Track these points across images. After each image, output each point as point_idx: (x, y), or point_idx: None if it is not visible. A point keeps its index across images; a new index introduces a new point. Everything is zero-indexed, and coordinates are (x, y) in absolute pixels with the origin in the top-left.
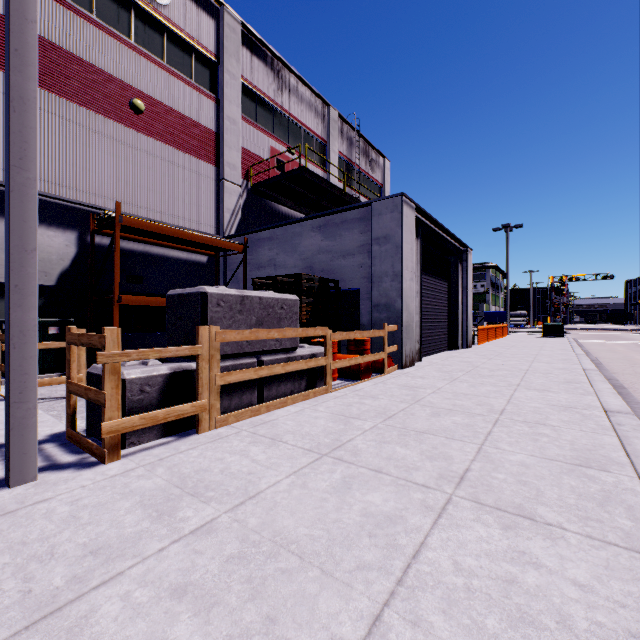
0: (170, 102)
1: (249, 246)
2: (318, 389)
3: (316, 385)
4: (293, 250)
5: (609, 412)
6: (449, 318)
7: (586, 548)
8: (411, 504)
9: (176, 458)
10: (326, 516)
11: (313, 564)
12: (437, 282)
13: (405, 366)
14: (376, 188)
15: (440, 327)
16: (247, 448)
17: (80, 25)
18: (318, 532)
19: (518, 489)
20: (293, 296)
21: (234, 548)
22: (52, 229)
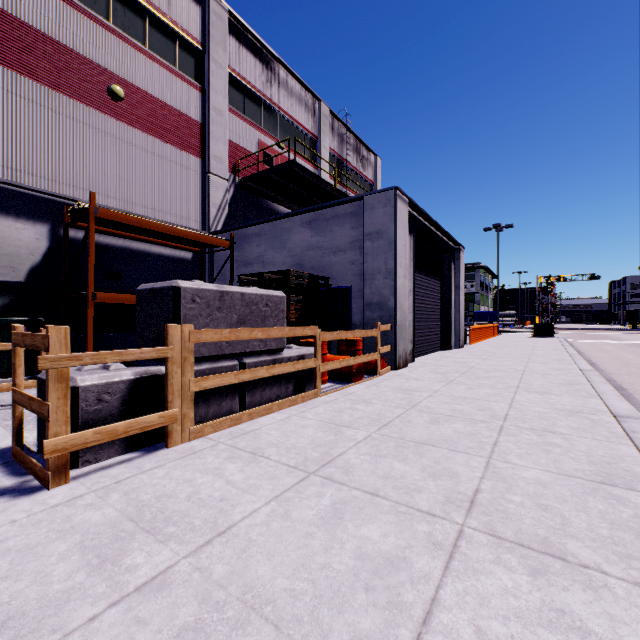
0: (152, 90)
1: (236, 242)
2: (307, 393)
3: (305, 389)
4: (282, 246)
5: (619, 417)
6: (442, 317)
7: (638, 602)
8: (415, 540)
9: (137, 480)
10: (312, 560)
11: (293, 638)
12: (430, 280)
13: (398, 367)
14: (367, 186)
15: (433, 327)
16: (222, 465)
17: (52, 3)
18: (301, 585)
19: (539, 516)
20: (279, 292)
21: (190, 614)
22: (21, 221)
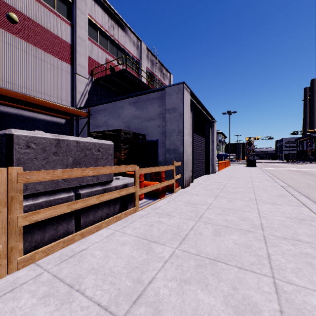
0: (38, 20)
1: (91, 114)
2: (128, 210)
3: (127, 206)
4: (118, 116)
5: None
6: (205, 157)
7: None
8: None
9: None
10: None
11: None
12: (200, 137)
13: (185, 186)
14: None
15: (201, 162)
16: (31, 312)
17: None
18: None
19: None
20: (109, 141)
21: None
22: None
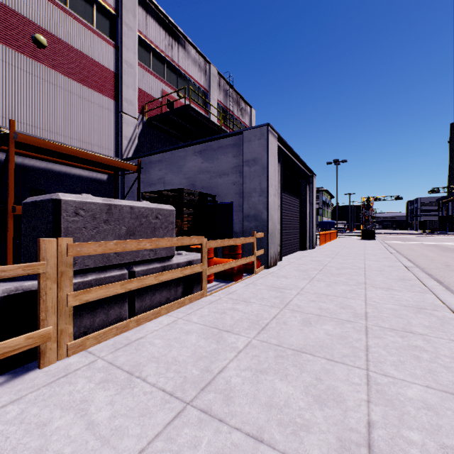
0: (72, 42)
1: (143, 167)
2: (194, 295)
3: (193, 290)
4: (179, 170)
5: None
6: (300, 226)
7: None
8: None
9: None
10: None
11: None
12: (292, 198)
13: (270, 266)
14: None
15: (294, 233)
16: (91, 395)
17: None
18: None
19: None
20: (169, 206)
21: None
22: None
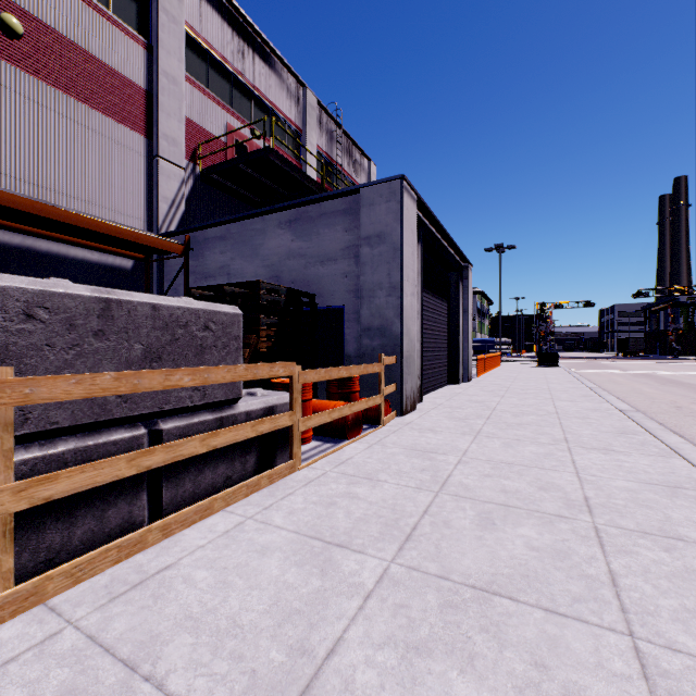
0: (70, 32)
1: (193, 248)
2: (277, 469)
3: (275, 458)
4: (253, 253)
5: None
6: (449, 346)
7: None
8: None
9: None
10: None
11: None
12: (437, 302)
13: (405, 411)
14: None
15: (440, 357)
16: None
17: None
18: None
19: None
20: (231, 307)
21: None
22: None
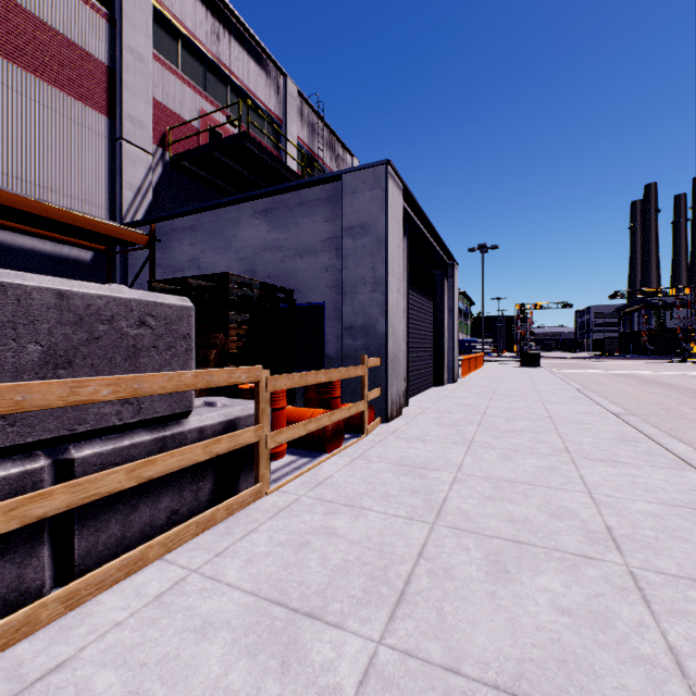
0: None
1: (161, 239)
2: (238, 497)
3: (238, 482)
4: (226, 245)
5: None
6: (434, 346)
7: None
8: None
9: None
10: None
11: None
12: (423, 300)
13: (391, 417)
14: None
15: (426, 358)
16: None
17: None
18: None
19: None
20: (179, 299)
21: None
22: None
